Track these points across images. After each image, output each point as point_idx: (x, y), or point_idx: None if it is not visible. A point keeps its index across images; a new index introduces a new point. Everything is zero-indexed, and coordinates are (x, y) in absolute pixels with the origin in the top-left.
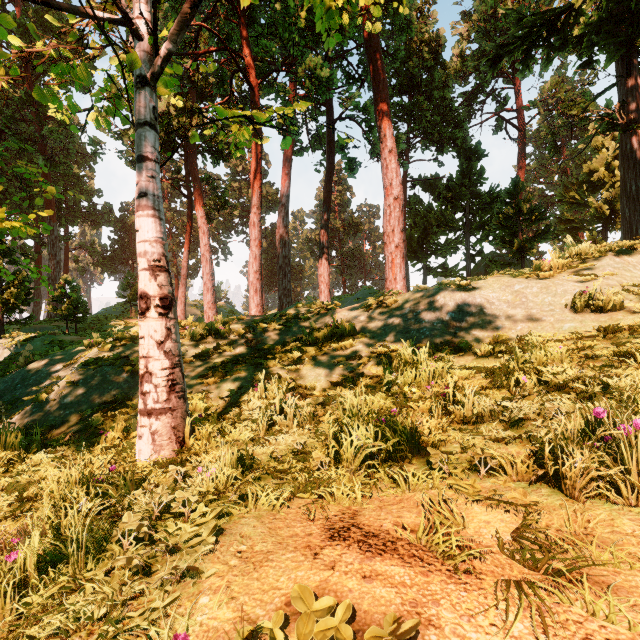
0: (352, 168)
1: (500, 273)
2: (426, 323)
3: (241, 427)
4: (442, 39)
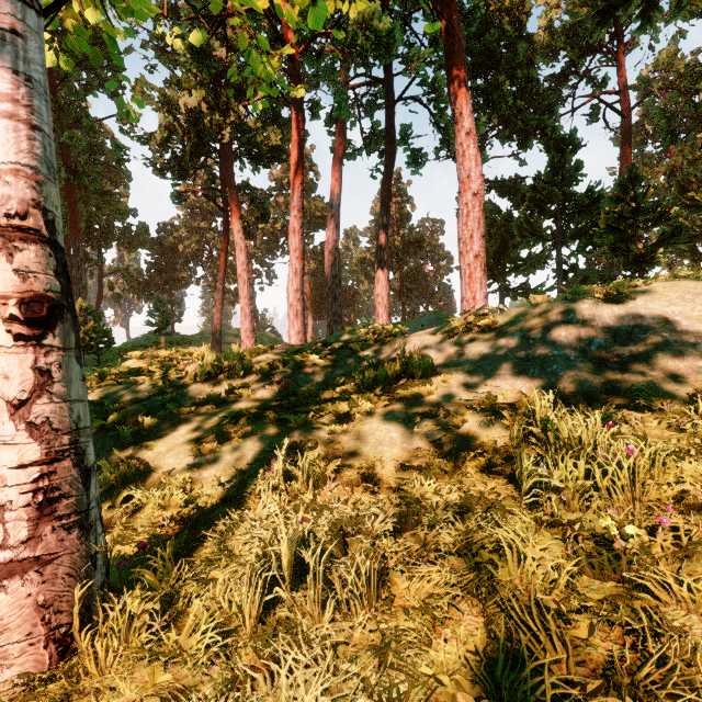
0: (417, 162)
1: (671, 276)
2: (555, 356)
3: (210, 592)
4: (527, 5)
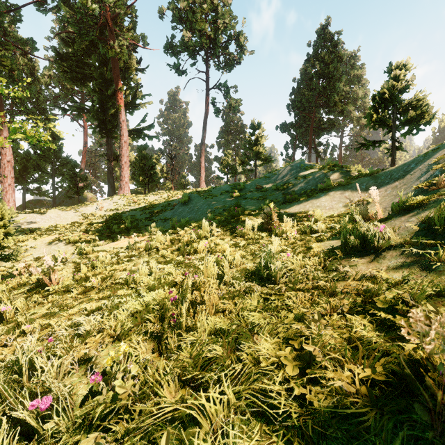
0: None
1: (56, 208)
2: (30, 222)
3: None
4: (37, 67)
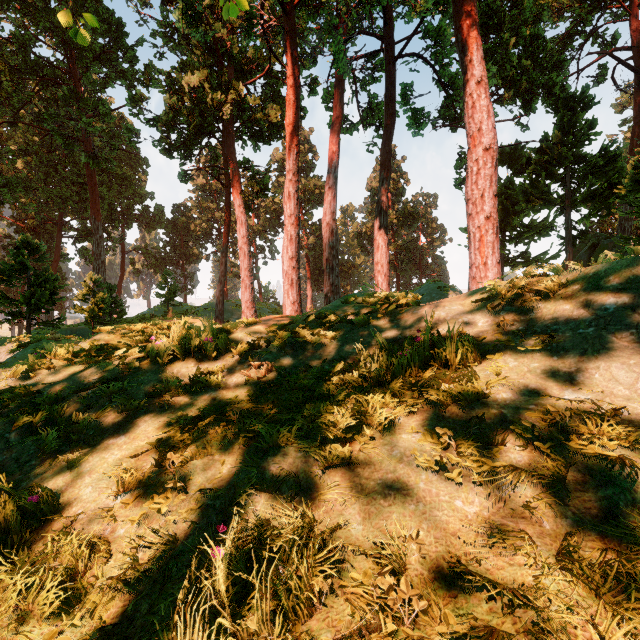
0: (418, 122)
1: None
2: None
3: None
4: None
